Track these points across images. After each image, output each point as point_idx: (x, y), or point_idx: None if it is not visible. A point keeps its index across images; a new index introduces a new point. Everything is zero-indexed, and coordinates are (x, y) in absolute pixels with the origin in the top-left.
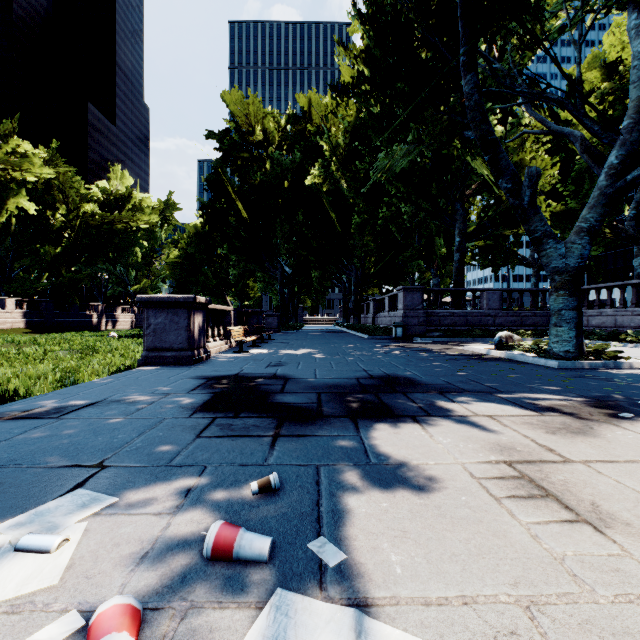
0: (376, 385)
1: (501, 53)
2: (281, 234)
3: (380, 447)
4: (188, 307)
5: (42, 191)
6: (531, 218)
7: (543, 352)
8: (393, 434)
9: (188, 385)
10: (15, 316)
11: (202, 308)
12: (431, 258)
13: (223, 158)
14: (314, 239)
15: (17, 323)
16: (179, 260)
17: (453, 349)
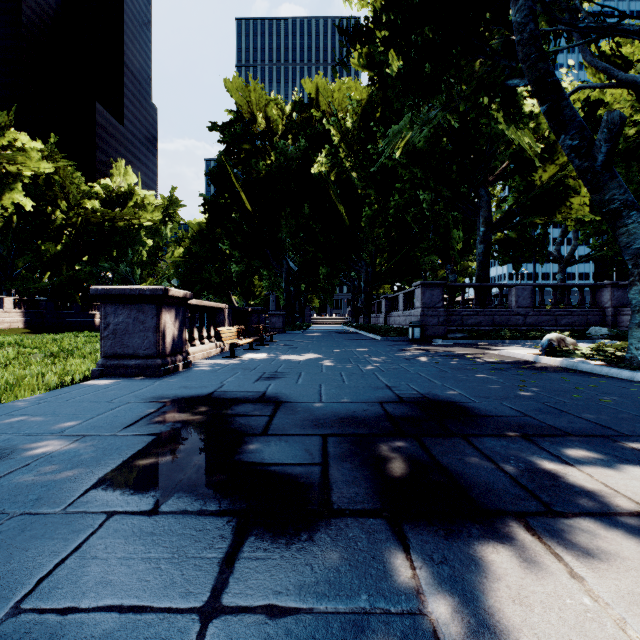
0: (413, 418)
1: None
2: (286, 228)
3: None
4: (157, 302)
5: (42, 187)
6: (606, 184)
7: (620, 360)
8: (513, 607)
9: (127, 415)
10: (13, 316)
11: (179, 304)
12: (448, 253)
13: (225, 149)
14: (321, 233)
15: (15, 323)
16: (183, 258)
17: (487, 354)
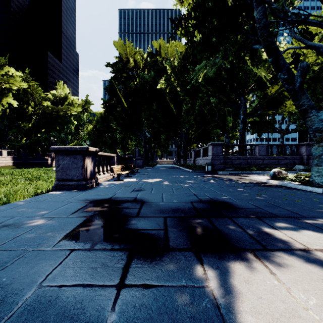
0: (206, 209)
1: None
2: (144, 116)
3: (241, 317)
4: (83, 153)
5: (21, 95)
6: (300, 97)
7: (307, 182)
8: (245, 284)
9: (72, 208)
10: (7, 159)
11: (93, 154)
12: (225, 128)
13: (114, 76)
14: (162, 118)
15: (8, 163)
16: (92, 130)
17: (244, 179)
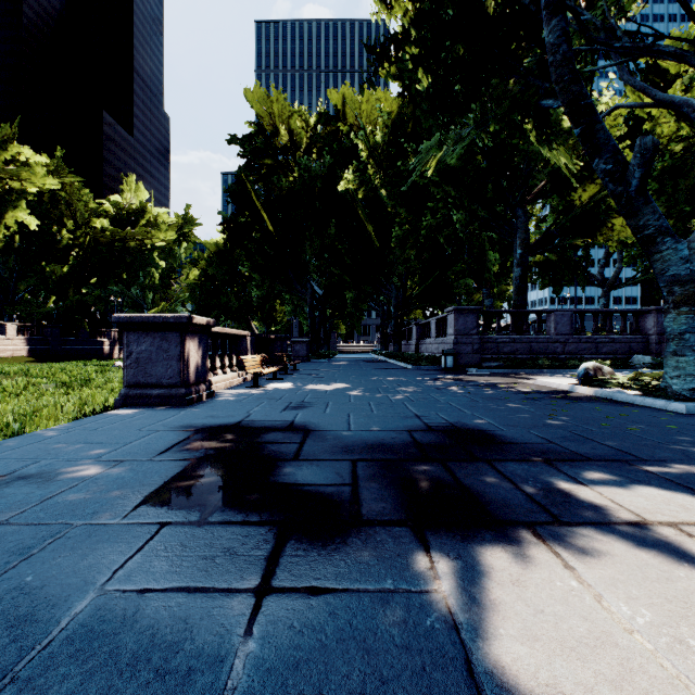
0: (440, 445)
1: (588, 3)
2: (311, 249)
3: (500, 646)
4: (181, 330)
5: (47, 204)
6: (640, 209)
7: (655, 390)
8: (512, 587)
9: (159, 443)
10: (16, 343)
11: (202, 331)
12: (483, 276)
13: (245, 164)
14: (348, 255)
15: (19, 351)
16: (199, 281)
17: (522, 383)
